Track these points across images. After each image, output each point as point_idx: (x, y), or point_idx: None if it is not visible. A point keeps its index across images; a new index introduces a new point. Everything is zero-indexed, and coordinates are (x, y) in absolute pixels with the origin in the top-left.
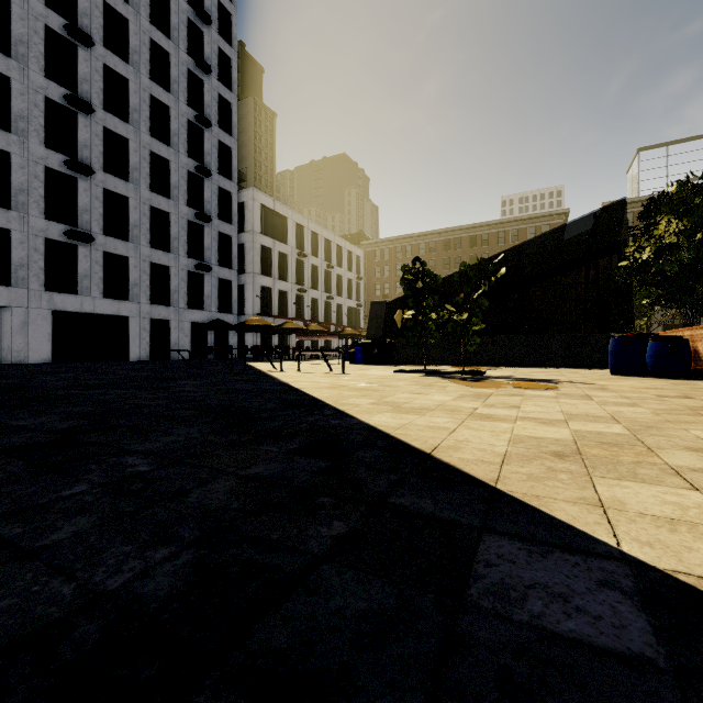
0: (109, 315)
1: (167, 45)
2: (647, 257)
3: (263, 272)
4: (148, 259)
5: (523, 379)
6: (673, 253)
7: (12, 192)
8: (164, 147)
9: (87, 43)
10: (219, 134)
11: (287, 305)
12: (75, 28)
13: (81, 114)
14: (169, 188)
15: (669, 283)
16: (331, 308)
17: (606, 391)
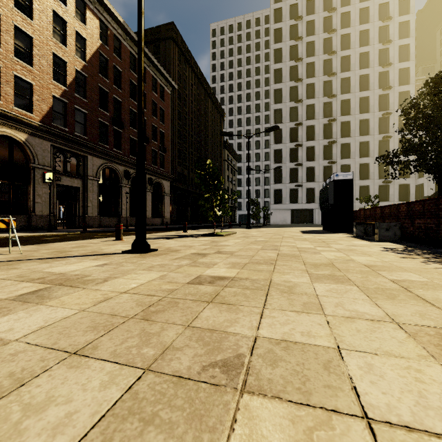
0: None
1: (367, 94)
2: None
3: None
4: (358, 185)
5: None
6: None
7: (315, 177)
8: (366, 137)
9: (334, 121)
10: (399, 112)
11: None
12: (330, 120)
13: (333, 144)
14: (369, 152)
15: None
16: None
17: None
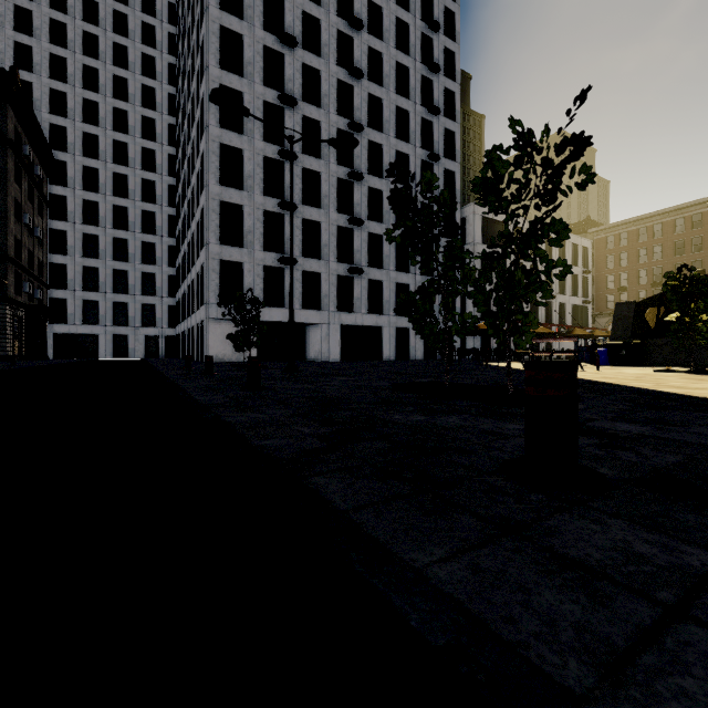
0: (370, 326)
1: (407, 106)
2: None
3: None
4: (395, 281)
5: None
6: None
7: (321, 248)
8: None
9: (360, 130)
10: (445, 164)
11: None
12: (353, 123)
13: (355, 182)
14: None
15: None
16: (552, 307)
17: None
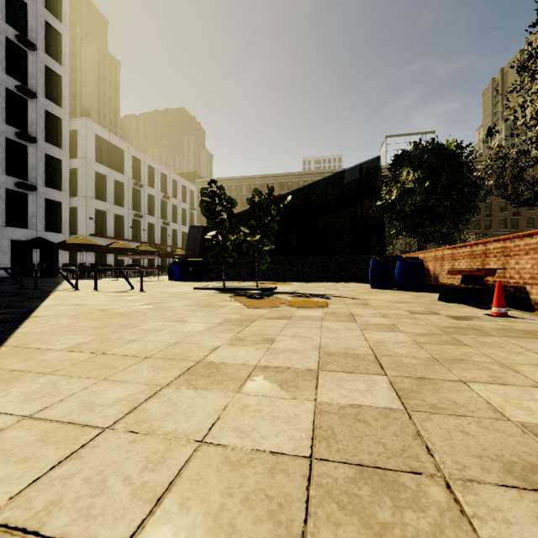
0: None
1: None
2: (394, 199)
3: (97, 197)
4: None
5: (303, 294)
6: (411, 195)
7: None
8: None
9: None
10: (46, 60)
11: (123, 228)
12: None
13: None
14: None
15: (408, 219)
16: (167, 232)
17: (368, 307)
